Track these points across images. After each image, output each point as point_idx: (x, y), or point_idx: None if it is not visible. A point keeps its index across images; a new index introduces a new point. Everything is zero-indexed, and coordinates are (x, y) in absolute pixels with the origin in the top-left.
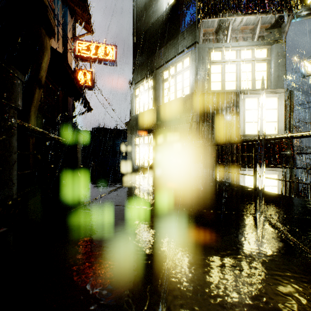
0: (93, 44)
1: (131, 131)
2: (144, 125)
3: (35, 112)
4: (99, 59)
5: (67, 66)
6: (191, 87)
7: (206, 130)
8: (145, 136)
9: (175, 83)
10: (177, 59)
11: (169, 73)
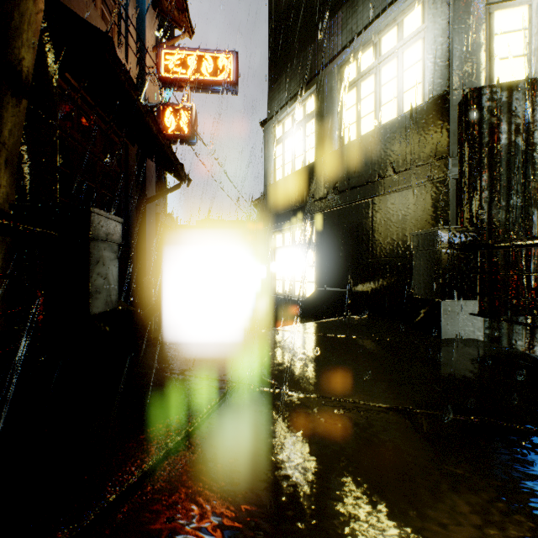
0: (192, 54)
1: (266, 220)
2: (294, 202)
3: (8, 159)
4: (204, 82)
5: (114, 64)
6: (431, 82)
7: (489, 199)
8: (295, 228)
9: (375, 88)
10: (382, 19)
11: (358, 67)
